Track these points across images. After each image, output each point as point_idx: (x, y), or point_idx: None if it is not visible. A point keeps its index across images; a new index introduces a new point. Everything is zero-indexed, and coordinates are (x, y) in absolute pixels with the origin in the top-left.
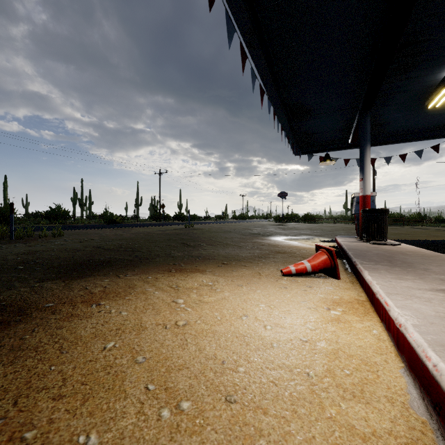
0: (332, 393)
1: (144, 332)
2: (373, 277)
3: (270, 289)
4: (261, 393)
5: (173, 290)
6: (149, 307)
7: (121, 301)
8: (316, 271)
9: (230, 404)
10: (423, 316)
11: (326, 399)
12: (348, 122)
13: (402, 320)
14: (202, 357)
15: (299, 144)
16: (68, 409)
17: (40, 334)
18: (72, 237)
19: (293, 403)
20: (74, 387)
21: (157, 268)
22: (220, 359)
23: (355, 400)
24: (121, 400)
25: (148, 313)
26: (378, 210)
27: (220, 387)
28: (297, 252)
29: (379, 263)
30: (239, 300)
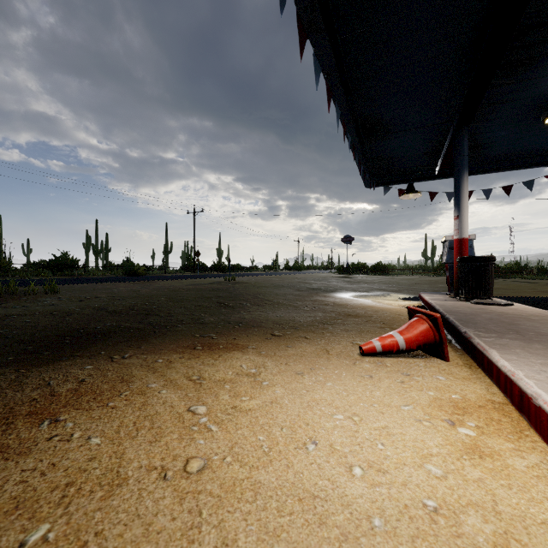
0: None
1: (120, 492)
2: (511, 363)
3: (346, 380)
4: None
5: (192, 386)
6: (145, 424)
7: (98, 411)
8: (413, 348)
9: None
10: None
11: None
12: (437, 142)
13: None
14: None
15: (371, 174)
16: None
17: None
18: (71, 294)
19: None
20: None
21: (176, 342)
22: None
23: None
24: None
25: (139, 440)
26: (481, 258)
27: None
28: (374, 314)
29: (504, 336)
30: (300, 405)
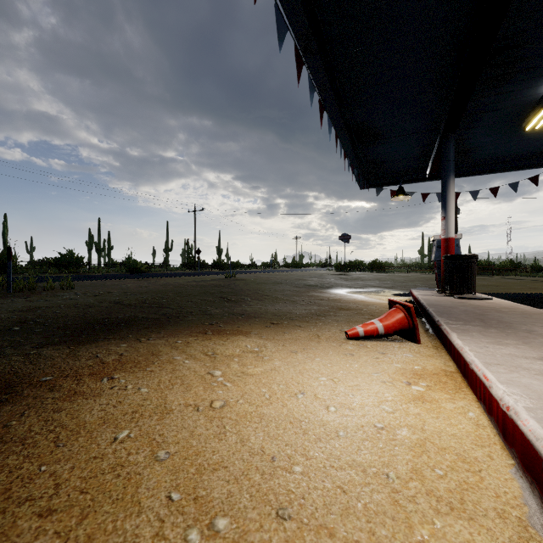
0: (422, 505)
1: (169, 416)
2: (463, 342)
3: (332, 357)
4: (325, 504)
5: (208, 359)
6: (177, 382)
7: (141, 373)
8: (390, 333)
9: (283, 521)
10: (537, 395)
11: (414, 513)
12: (427, 147)
13: (510, 401)
14: (245, 451)
15: (365, 176)
16: (59, 530)
17: (31, 420)
18: (85, 290)
19: (370, 520)
20: (70, 497)
21: (189, 329)
22: (268, 454)
23: (454, 515)
24: (133, 517)
25: (175, 390)
26: (464, 256)
27: (269, 496)
28: (365, 308)
29: (469, 323)
30: (293, 372)
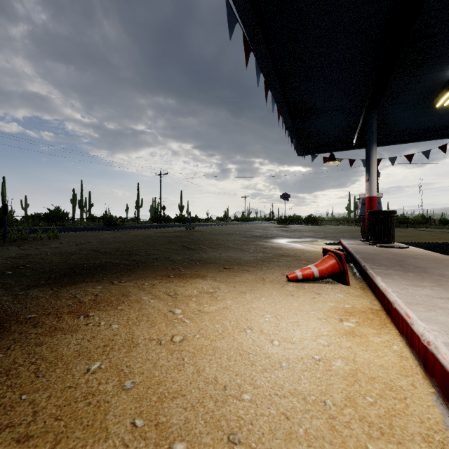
0: (356, 430)
1: (136, 349)
2: (387, 284)
3: (275, 297)
4: (270, 429)
5: (170, 299)
6: (143, 319)
7: (112, 311)
8: (324, 276)
9: (234, 446)
10: None
11: (349, 438)
12: (353, 121)
13: (430, 336)
14: (201, 380)
15: (302, 145)
16: None
17: (16, 353)
18: (69, 240)
19: (310, 444)
20: (46, 424)
21: (155, 273)
22: (221, 383)
23: (384, 439)
24: (100, 442)
25: (141, 326)
26: (385, 211)
27: (221, 422)
28: (302, 255)
29: (390, 268)
30: (242, 310)
